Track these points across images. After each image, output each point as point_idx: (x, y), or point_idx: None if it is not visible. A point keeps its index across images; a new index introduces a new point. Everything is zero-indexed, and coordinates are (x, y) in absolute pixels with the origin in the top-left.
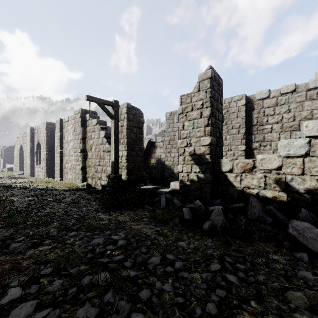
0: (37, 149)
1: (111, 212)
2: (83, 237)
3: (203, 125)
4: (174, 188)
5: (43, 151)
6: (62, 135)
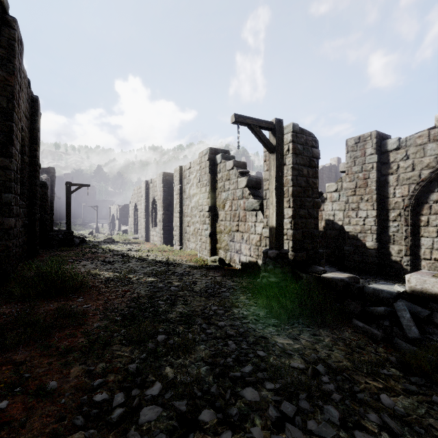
0: (152, 208)
1: (290, 330)
2: (279, 417)
3: None
4: (418, 288)
5: (160, 210)
6: (182, 188)
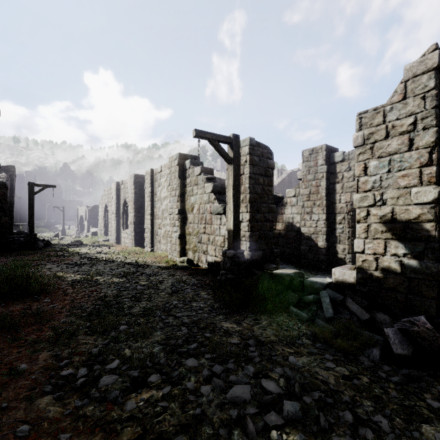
0: (123, 210)
1: (237, 317)
2: (210, 375)
3: (416, 165)
4: (340, 279)
5: (131, 212)
6: (153, 191)
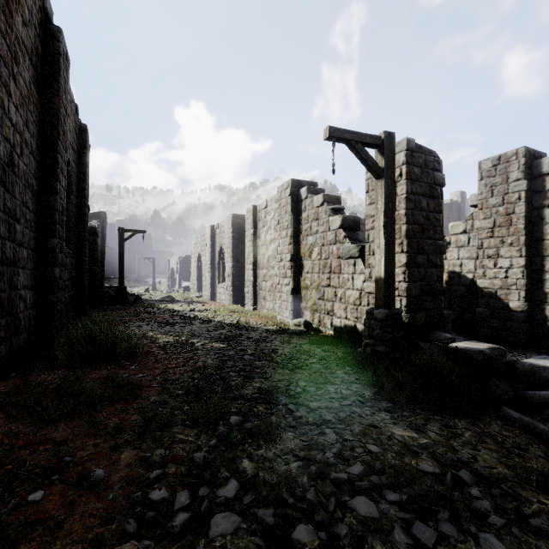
0: (218, 259)
1: (411, 418)
2: (411, 545)
3: None
4: None
5: (228, 261)
6: (256, 233)
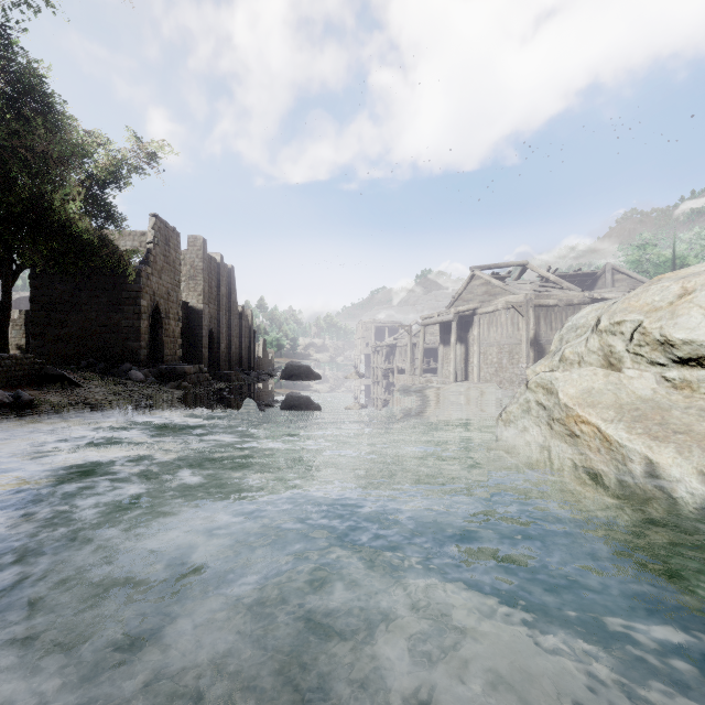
0: None
1: None
2: None
3: (22, 334)
4: None
5: None
6: None
